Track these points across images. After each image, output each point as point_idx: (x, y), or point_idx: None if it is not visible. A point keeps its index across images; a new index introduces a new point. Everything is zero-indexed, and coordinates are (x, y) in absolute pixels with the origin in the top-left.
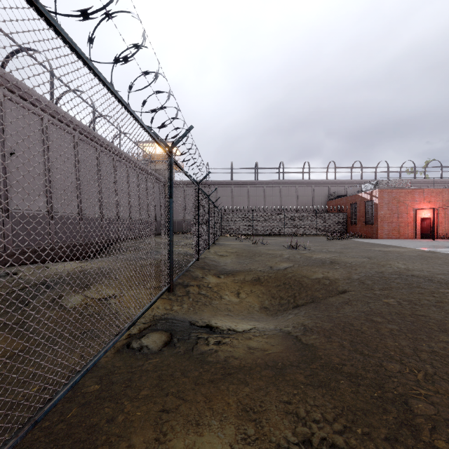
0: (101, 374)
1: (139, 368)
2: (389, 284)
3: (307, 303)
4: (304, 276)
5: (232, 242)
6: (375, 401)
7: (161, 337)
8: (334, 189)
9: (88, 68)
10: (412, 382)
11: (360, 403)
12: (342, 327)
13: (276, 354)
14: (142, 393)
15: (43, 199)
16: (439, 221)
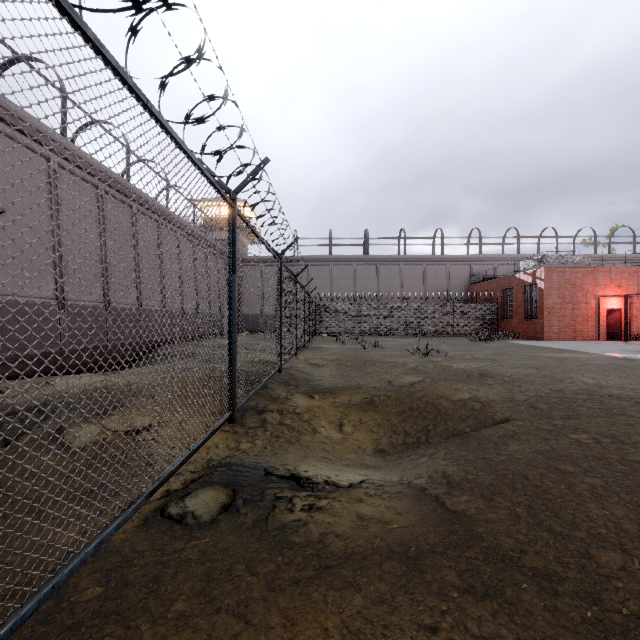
0: (109, 567)
1: (175, 556)
2: (575, 409)
3: (448, 438)
4: (440, 395)
5: (331, 345)
6: (592, 630)
7: (216, 497)
8: (478, 269)
9: (59, 9)
10: None
11: (564, 634)
12: (511, 482)
13: (405, 530)
14: (175, 607)
15: (49, 281)
16: (633, 314)
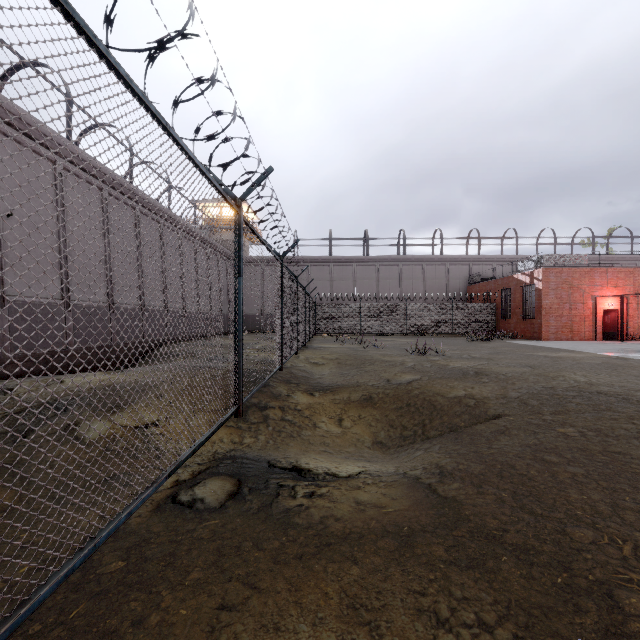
0: (129, 545)
1: (188, 535)
2: (565, 405)
3: (443, 433)
4: (437, 393)
5: (331, 344)
6: (560, 592)
7: (223, 486)
8: (477, 269)
9: (98, 54)
10: (616, 561)
11: (536, 596)
12: (499, 471)
13: (399, 513)
14: (191, 576)
15: (55, 282)
16: (630, 314)
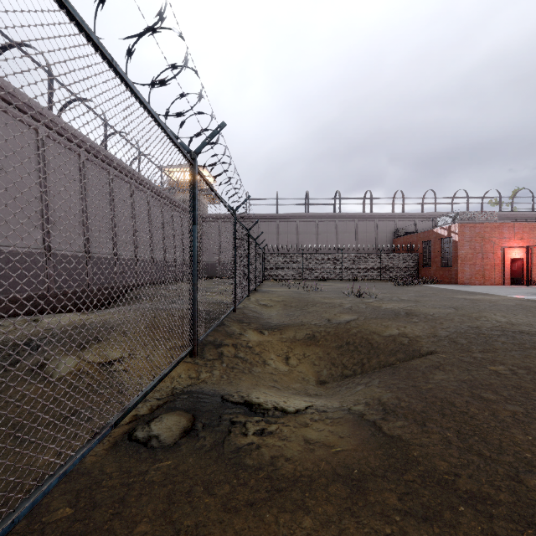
0: (80, 488)
1: (140, 478)
2: (492, 344)
3: (380, 369)
4: (373, 332)
5: (278, 288)
6: None
7: (178, 422)
8: (402, 224)
9: None
10: None
11: None
12: (440, 409)
13: (347, 454)
14: (138, 528)
15: (38, 234)
16: (533, 262)
